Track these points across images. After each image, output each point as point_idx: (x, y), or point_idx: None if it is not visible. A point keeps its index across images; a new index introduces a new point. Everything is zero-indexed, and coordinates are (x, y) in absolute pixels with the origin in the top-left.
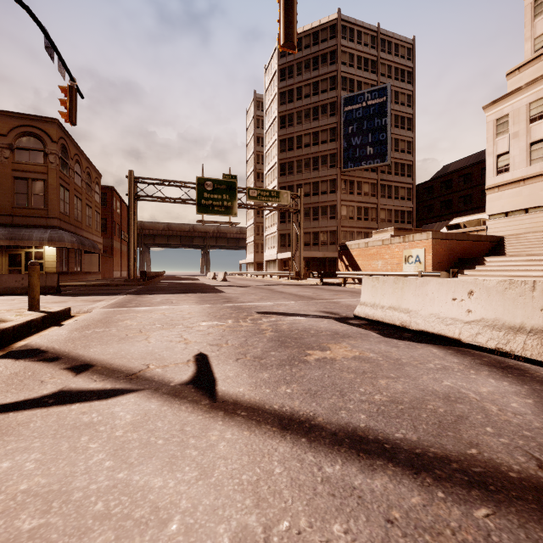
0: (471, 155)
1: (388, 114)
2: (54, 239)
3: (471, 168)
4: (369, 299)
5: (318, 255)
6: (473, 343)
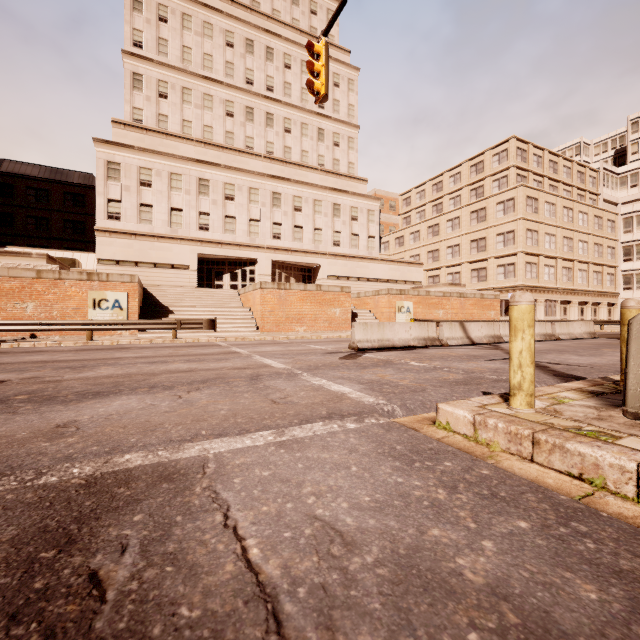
0: None
1: None
2: None
3: None
4: (363, 337)
5: None
6: (420, 345)
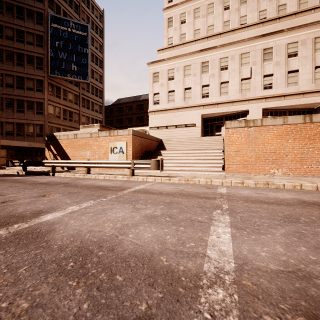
0: (131, 97)
1: (88, 46)
2: None
3: (132, 103)
4: None
5: (23, 145)
6: None
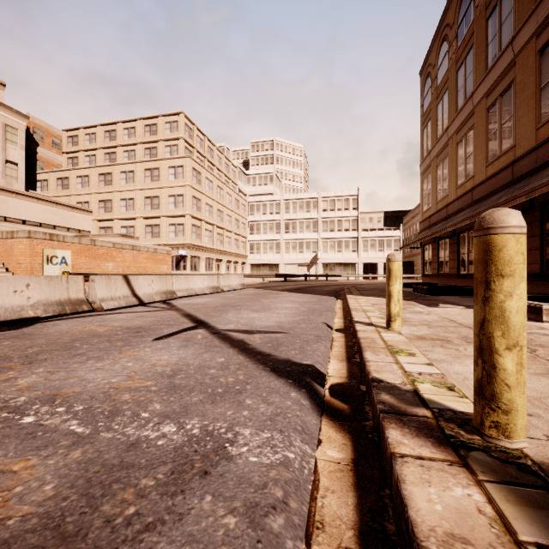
0: None
1: None
2: None
3: None
4: None
5: None
6: (48, 315)
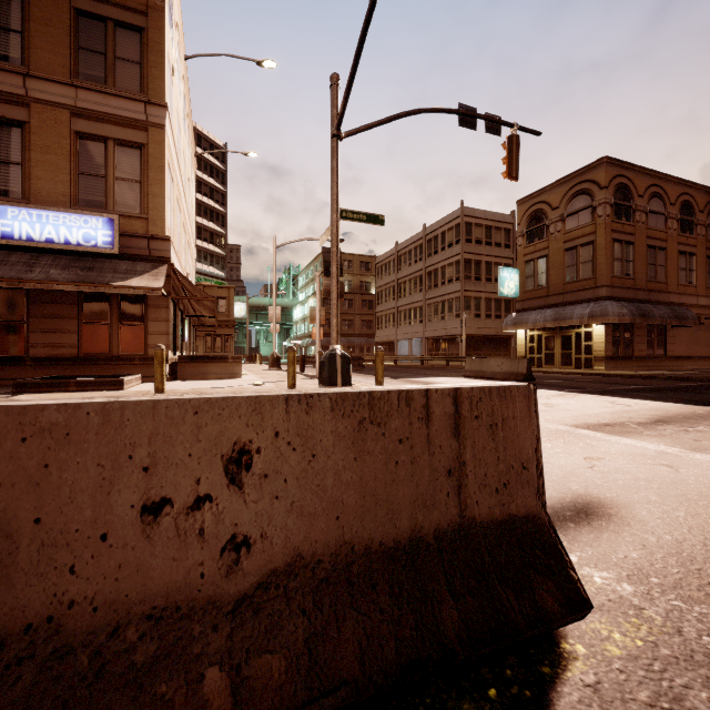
0: None
1: None
2: (595, 314)
3: None
4: None
5: None
6: None
